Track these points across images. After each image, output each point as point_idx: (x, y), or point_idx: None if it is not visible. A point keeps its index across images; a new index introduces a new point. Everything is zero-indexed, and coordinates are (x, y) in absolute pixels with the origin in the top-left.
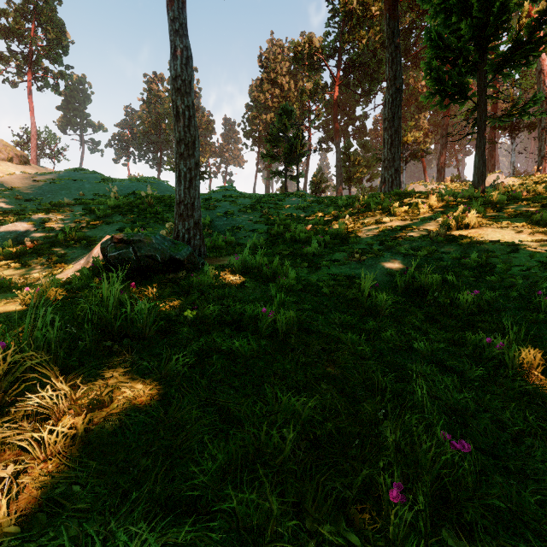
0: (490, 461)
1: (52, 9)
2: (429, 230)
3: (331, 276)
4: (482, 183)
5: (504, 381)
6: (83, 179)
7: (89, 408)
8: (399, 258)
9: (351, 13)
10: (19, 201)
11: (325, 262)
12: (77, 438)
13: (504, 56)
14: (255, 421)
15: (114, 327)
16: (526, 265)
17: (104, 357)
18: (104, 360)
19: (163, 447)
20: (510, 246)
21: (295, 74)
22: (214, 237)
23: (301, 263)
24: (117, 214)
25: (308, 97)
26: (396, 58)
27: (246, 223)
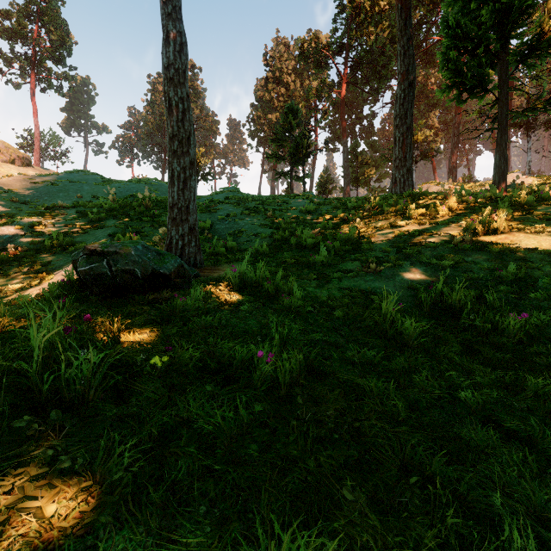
0: None
1: (55, 10)
2: (452, 235)
3: (343, 291)
4: (503, 183)
5: None
6: (82, 180)
7: None
8: (420, 268)
9: (359, 8)
10: (15, 204)
11: (335, 274)
12: None
13: (530, 44)
14: None
15: (42, 389)
16: None
17: (18, 441)
18: (17, 445)
19: None
20: (550, 255)
21: (301, 73)
22: (214, 242)
23: (308, 274)
24: (112, 217)
25: (314, 96)
26: (408, 51)
27: (249, 227)
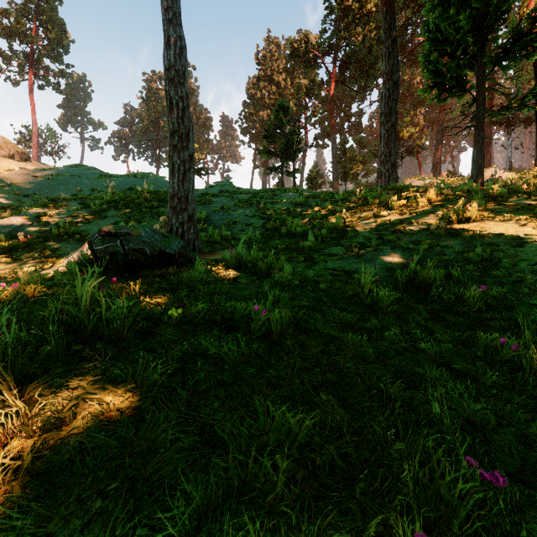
0: (520, 488)
1: (53, 9)
2: (429, 223)
3: (328, 271)
4: (480, 177)
5: (524, 388)
6: (81, 174)
7: (44, 428)
8: (399, 252)
9: (347, 10)
10: (17, 196)
11: (322, 257)
12: (21, 470)
13: (504, 48)
14: (243, 444)
15: (87, 328)
16: (533, 259)
17: (74, 362)
18: (74, 365)
19: (129, 479)
20: (515, 240)
21: (291, 72)
22: (210, 231)
23: (297, 258)
24: (113, 208)
25: (304, 94)
26: (392, 52)
27: (242, 218)
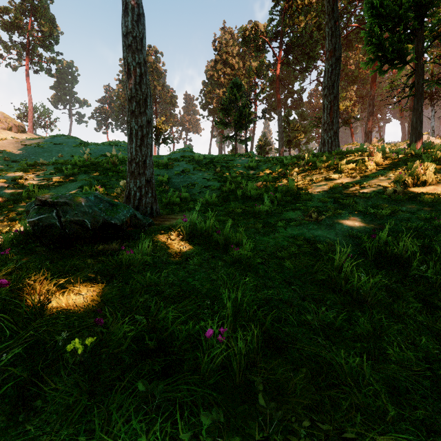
0: None
1: (45, 7)
2: (384, 187)
3: (288, 239)
4: (419, 142)
5: None
6: (63, 143)
7: None
8: (358, 217)
9: (291, 1)
10: (7, 162)
11: (280, 223)
12: None
13: None
14: None
15: None
16: None
17: None
18: None
19: None
20: None
21: (243, 56)
22: (169, 193)
23: (254, 222)
24: (83, 172)
25: (254, 74)
26: (335, 32)
27: (200, 180)
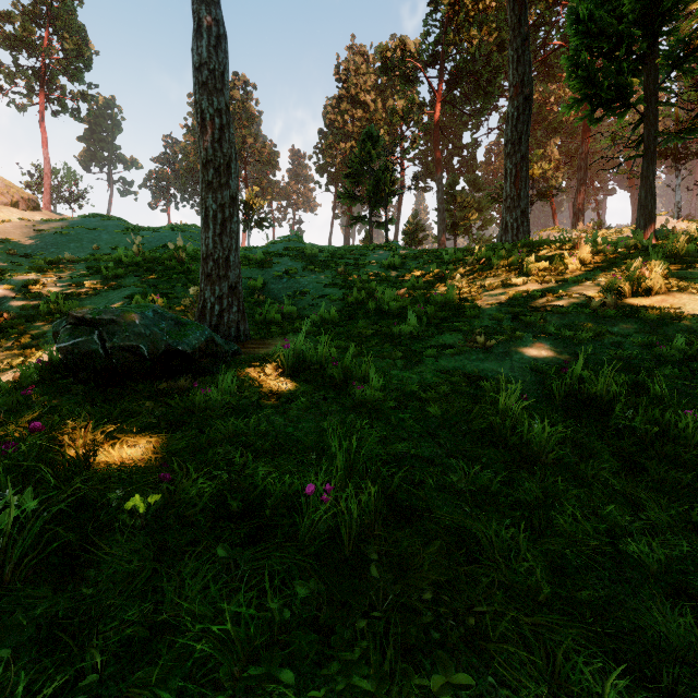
0: None
1: (71, 12)
2: (588, 297)
3: (440, 374)
4: (651, 228)
5: None
6: (100, 227)
7: None
8: (546, 342)
9: (458, 5)
10: (12, 257)
11: (429, 350)
12: None
13: (688, 42)
14: None
15: None
16: None
17: None
18: None
19: None
20: None
21: (383, 90)
22: (265, 307)
23: (391, 350)
24: (133, 274)
25: (400, 119)
26: (523, 56)
27: (314, 286)
